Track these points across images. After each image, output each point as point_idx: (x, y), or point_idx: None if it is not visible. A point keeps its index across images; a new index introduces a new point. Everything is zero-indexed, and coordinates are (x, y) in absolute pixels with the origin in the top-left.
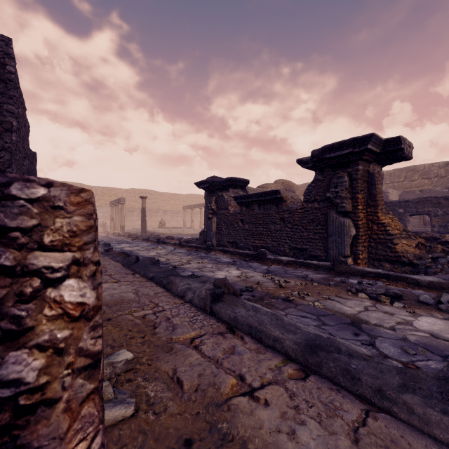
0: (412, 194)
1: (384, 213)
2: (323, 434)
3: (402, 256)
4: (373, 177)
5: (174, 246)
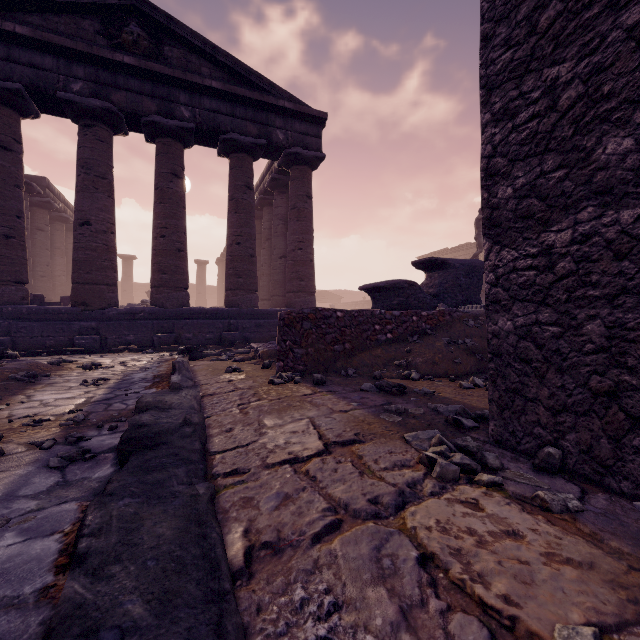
0: None
1: None
2: (222, 377)
3: None
4: None
5: None
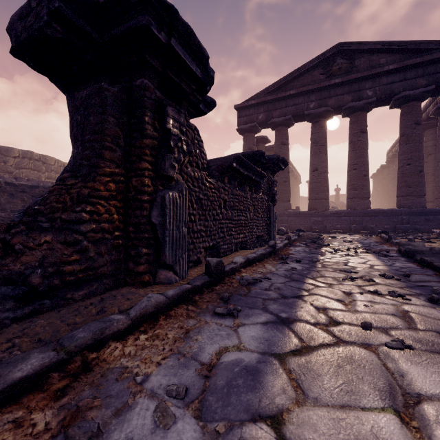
0: None
1: None
2: None
3: None
4: None
5: None
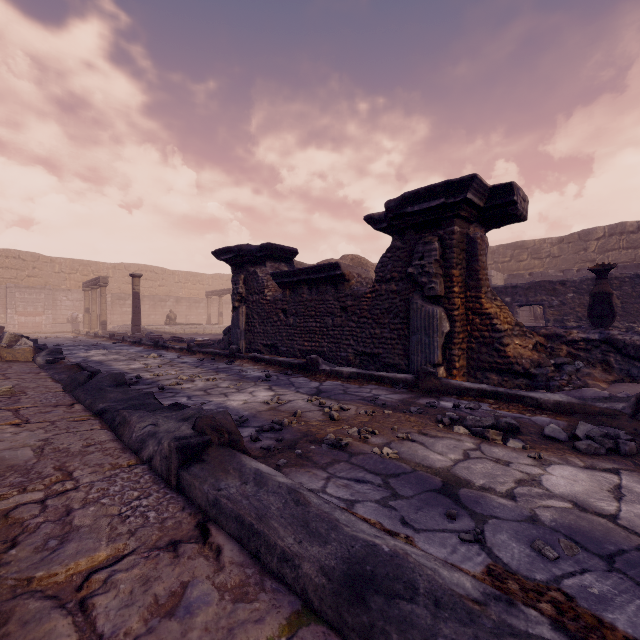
0: (521, 279)
1: (490, 299)
2: None
3: (515, 363)
4: (475, 245)
5: (179, 353)
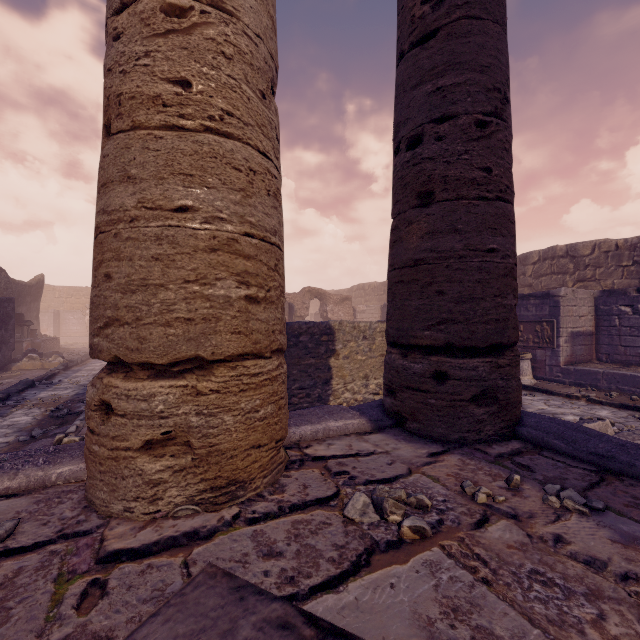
0: None
1: None
2: None
3: None
4: None
5: None
